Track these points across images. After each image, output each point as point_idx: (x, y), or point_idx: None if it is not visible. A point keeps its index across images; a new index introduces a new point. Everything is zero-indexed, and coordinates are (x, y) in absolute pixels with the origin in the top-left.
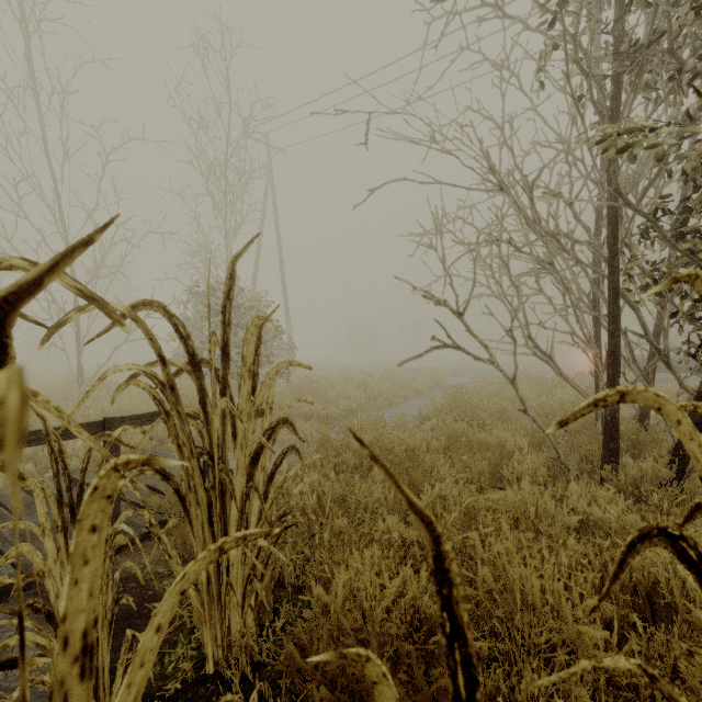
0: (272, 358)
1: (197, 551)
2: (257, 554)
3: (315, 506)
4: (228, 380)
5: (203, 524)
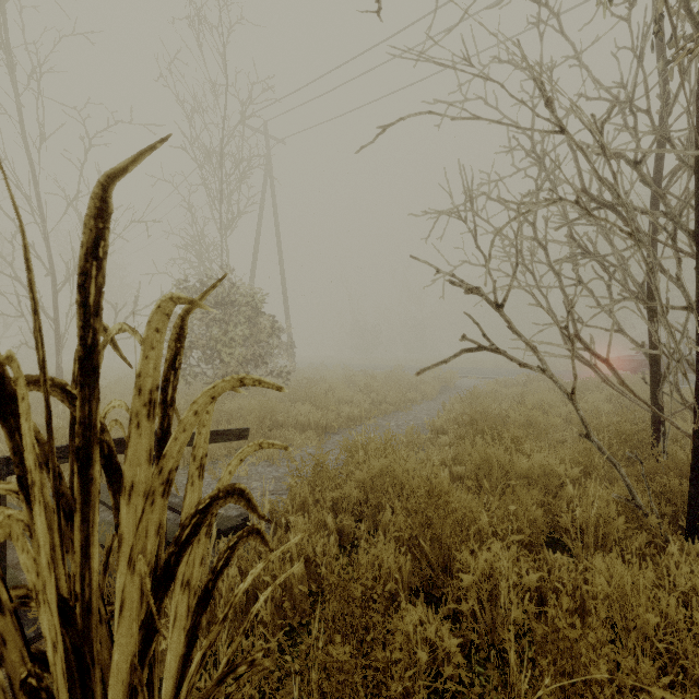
0: (270, 357)
1: None
2: None
3: (301, 578)
4: (94, 427)
5: None
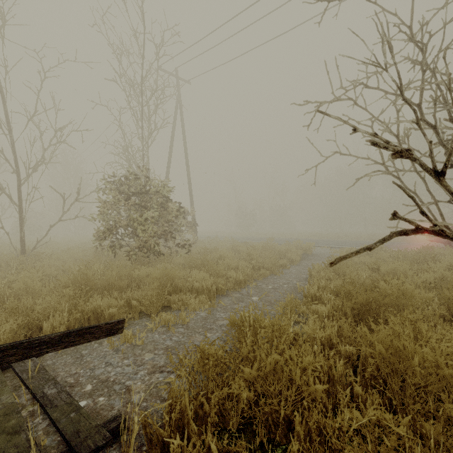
0: (179, 232)
1: None
2: None
3: None
4: None
5: None
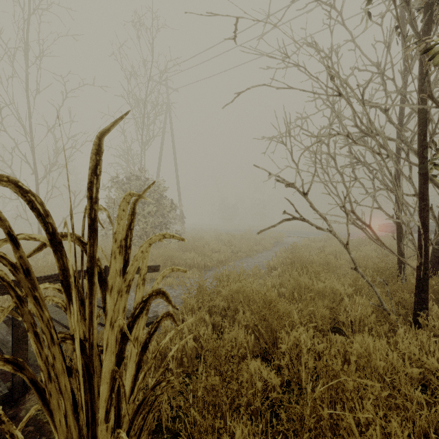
0: (169, 224)
1: (59, 438)
2: (128, 427)
3: (192, 348)
4: (95, 257)
5: (66, 410)
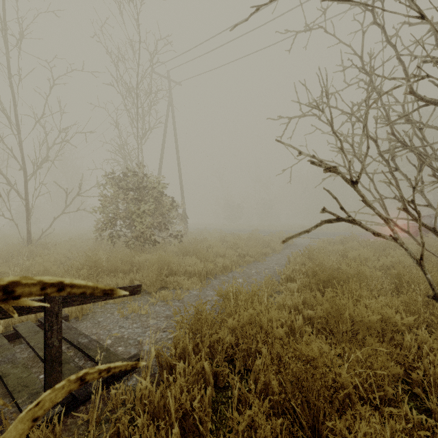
0: (171, 224)
1: None
2: None
3: None
4: None
5: None
